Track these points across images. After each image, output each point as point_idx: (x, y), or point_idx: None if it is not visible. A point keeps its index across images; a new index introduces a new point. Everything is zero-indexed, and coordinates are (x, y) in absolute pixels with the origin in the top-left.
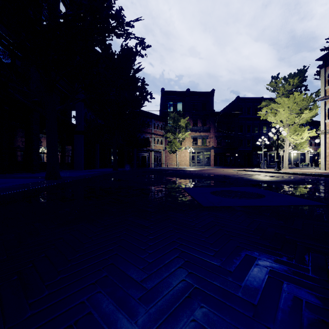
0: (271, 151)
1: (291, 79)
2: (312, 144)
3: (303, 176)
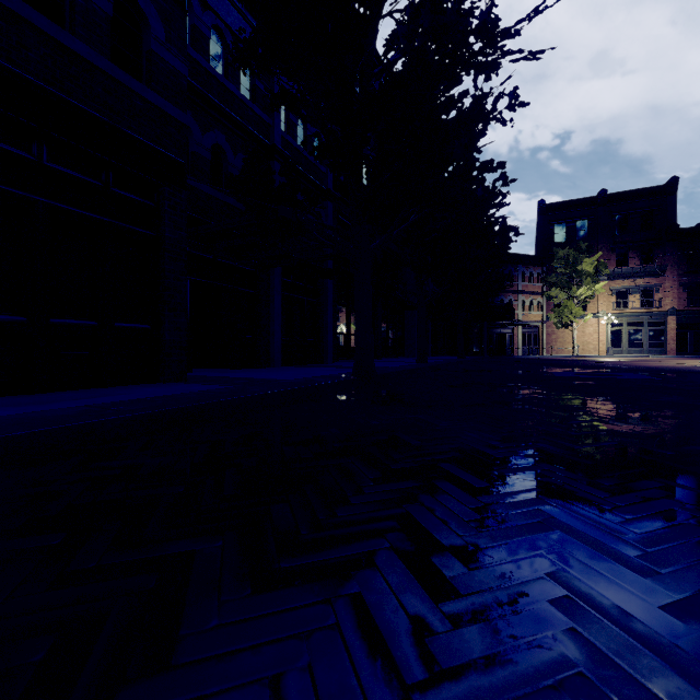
0: None
1: None
2: None
3: None
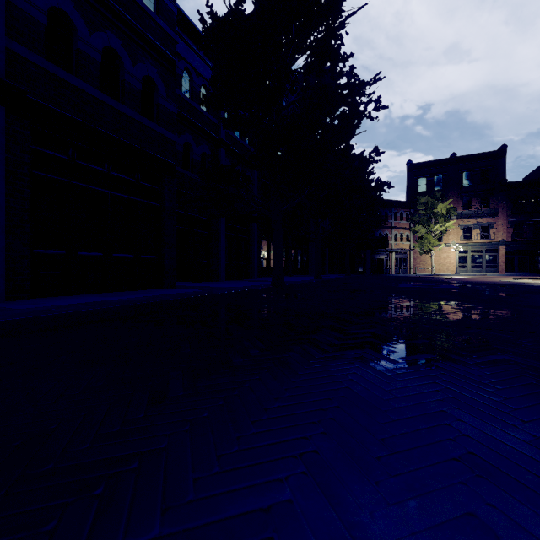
0: None
1: None
2: None
3: None
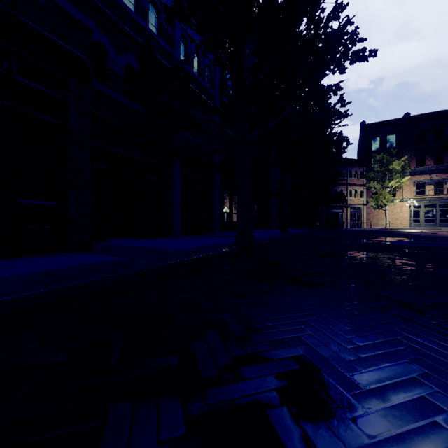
0: None
1: None
2: None
3: None
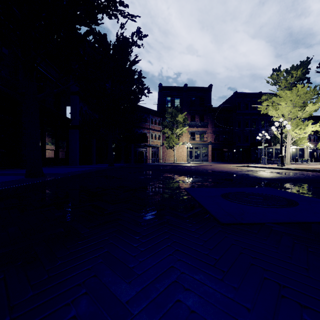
0: (269, 146)
1: (293, 71)
2: (311, 139)
3: (312, 172)
